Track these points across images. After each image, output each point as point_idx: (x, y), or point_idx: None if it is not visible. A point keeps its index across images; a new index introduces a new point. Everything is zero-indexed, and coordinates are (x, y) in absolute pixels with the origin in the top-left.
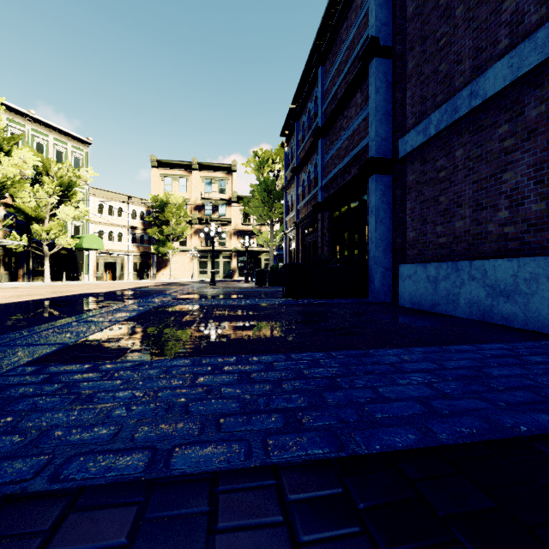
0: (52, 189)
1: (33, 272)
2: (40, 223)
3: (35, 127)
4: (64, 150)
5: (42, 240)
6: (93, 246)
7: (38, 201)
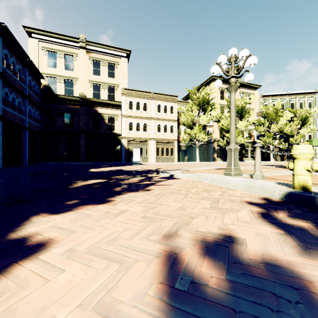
0: (297, 122)
1: (289, 157)
2: (292, 137)
3: (290, 97)
4: (303, 101)
5: (293, 144)
6: (317, 144)
7: (291, 128)
